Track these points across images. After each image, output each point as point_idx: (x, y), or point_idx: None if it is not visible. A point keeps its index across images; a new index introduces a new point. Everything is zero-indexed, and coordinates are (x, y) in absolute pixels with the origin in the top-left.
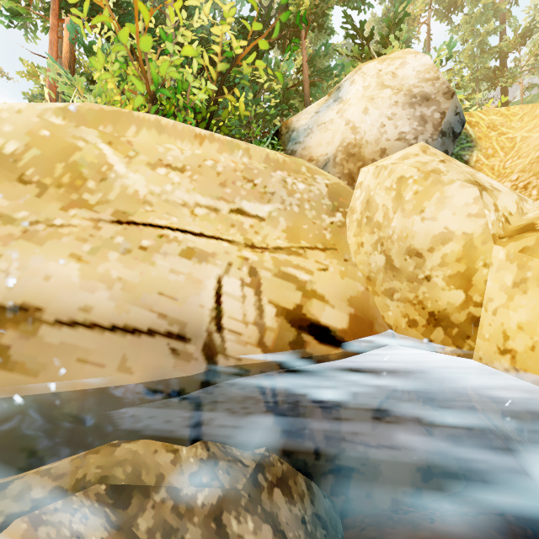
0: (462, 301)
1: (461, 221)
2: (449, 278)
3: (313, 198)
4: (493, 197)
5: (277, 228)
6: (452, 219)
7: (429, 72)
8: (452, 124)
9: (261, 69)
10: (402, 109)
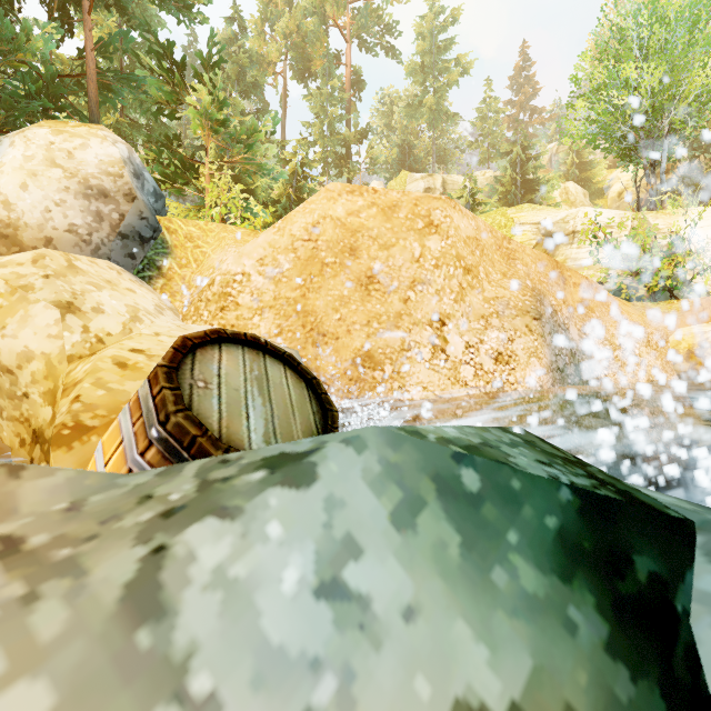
0: (52, 417)
1: (41, 341)
2: (44, 395)
3: None
4: (86, 319)
5: None
6: (34, 338)
7: (114, 165)
8: (138, 228)
9: None
10: (75, 198)
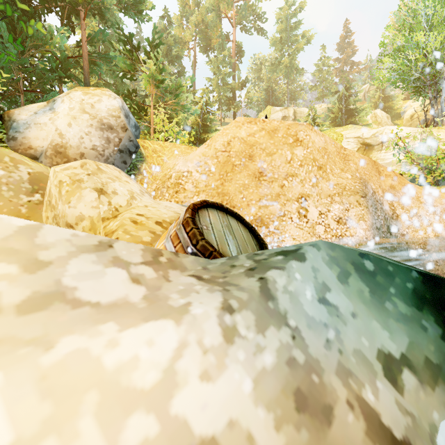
0: None
1: (88, 209)
2: None
3: (13, 182)
4: (109, 198)
5: None
6: (84, 208)
7: (115, 111)
8: (128, 146)
9: None
10: (96, 130)
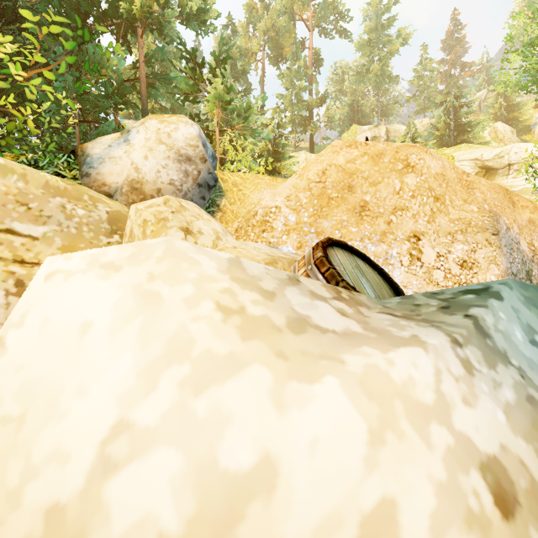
0: None
1: None
2: None
3: (93, 222)
4: (196, 238)
5: (52, 246)
6: None
7: (193, 140)
8: (207, 179)
9: (50, 96)
10: (173, 162)
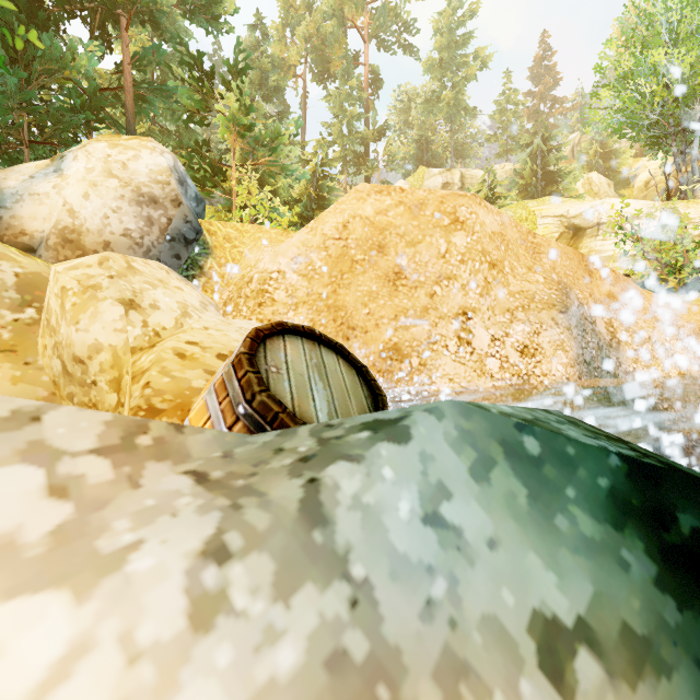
0: (117, 402)
1: (109, 334)
2: (110, 382)
3: None
4: (145, 315)
5: None
6: (102, 332)
7: (162, 174)
8: (183, 230)
9: None
10: (129, 205)
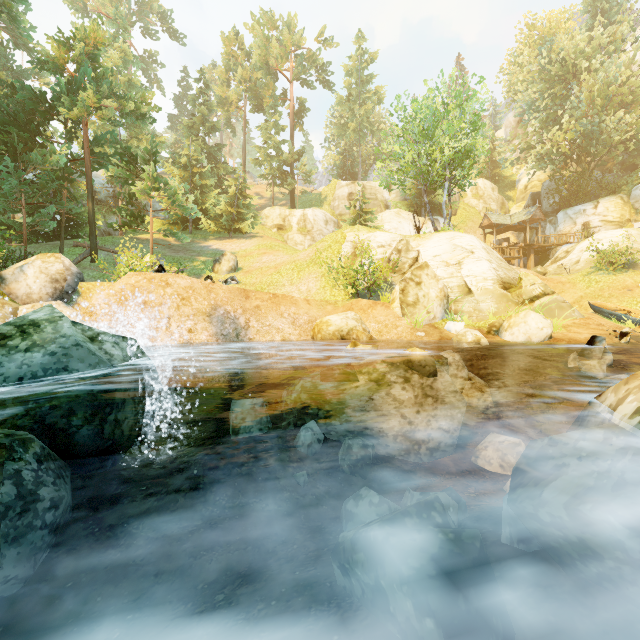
0: None
1: None
2: None
3: (1, 315)
4: None
5: None
6: None
7: (60, 270)
8: (68, 289)
9: None
10: (48, 282)
